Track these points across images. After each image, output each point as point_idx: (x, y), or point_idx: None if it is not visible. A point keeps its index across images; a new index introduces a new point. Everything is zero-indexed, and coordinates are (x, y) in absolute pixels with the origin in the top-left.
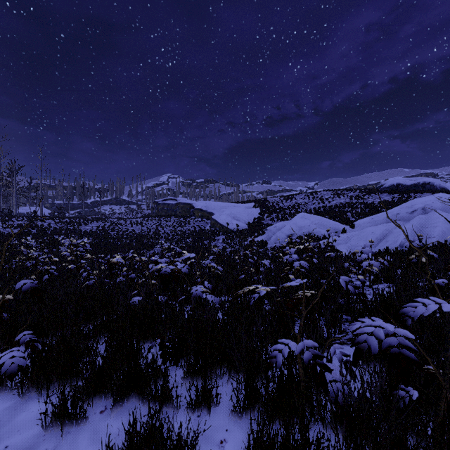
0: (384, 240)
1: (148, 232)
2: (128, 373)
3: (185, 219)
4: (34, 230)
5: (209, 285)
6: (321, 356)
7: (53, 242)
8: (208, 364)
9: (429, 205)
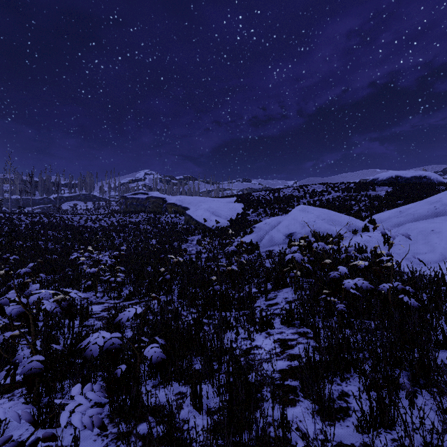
0: None
1: (101, 231)
2: None
3: (156, 215)
4: None
5: None
6: None
7: None
8: None
9: None
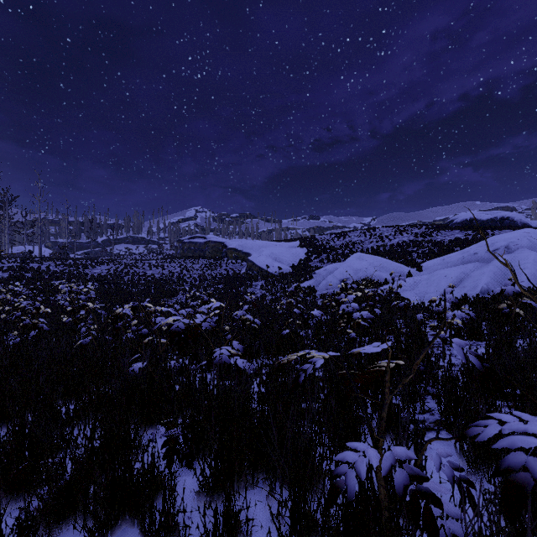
0: (461, 286)
1: (170, 276)
2: (110, 486)
3: (216, 260)
4: (29, 274)
5: (240, 347)
6: (424, 478)
7: (51, 289)
8: (235, 469)
9: (514, 243)
